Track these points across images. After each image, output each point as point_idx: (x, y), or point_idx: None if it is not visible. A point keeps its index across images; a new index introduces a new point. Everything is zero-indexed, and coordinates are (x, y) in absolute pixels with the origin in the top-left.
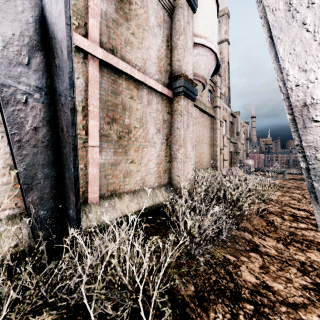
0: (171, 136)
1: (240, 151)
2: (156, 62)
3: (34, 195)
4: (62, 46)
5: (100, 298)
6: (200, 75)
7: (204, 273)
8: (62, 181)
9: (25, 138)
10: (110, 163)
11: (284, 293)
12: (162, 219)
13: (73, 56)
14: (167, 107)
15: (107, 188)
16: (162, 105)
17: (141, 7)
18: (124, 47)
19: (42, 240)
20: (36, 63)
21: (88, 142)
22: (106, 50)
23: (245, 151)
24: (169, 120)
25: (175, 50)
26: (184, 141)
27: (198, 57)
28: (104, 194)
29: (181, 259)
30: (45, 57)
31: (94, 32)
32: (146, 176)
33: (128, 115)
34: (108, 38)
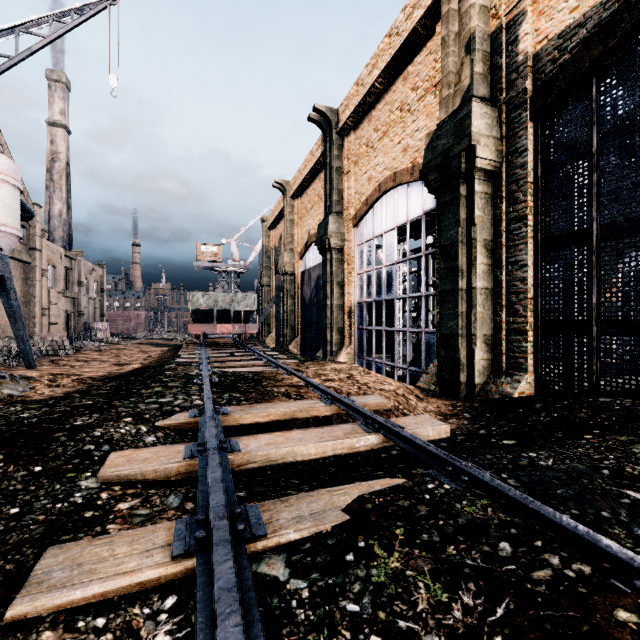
0: None
1: (86, 309)
2: None
3: None
4: None
5: None
6: None
7: None
8: None
9: None
10: None
11: None
12: None
13: None
14: None
15: None
16: None
17: None
18: None
19: None
20: None
21: None
22: None
23: (98, 309)
24: None
25: None
26: None
27: None
28: None
29: None
30: None
31: None
32: None
33: None
34: None
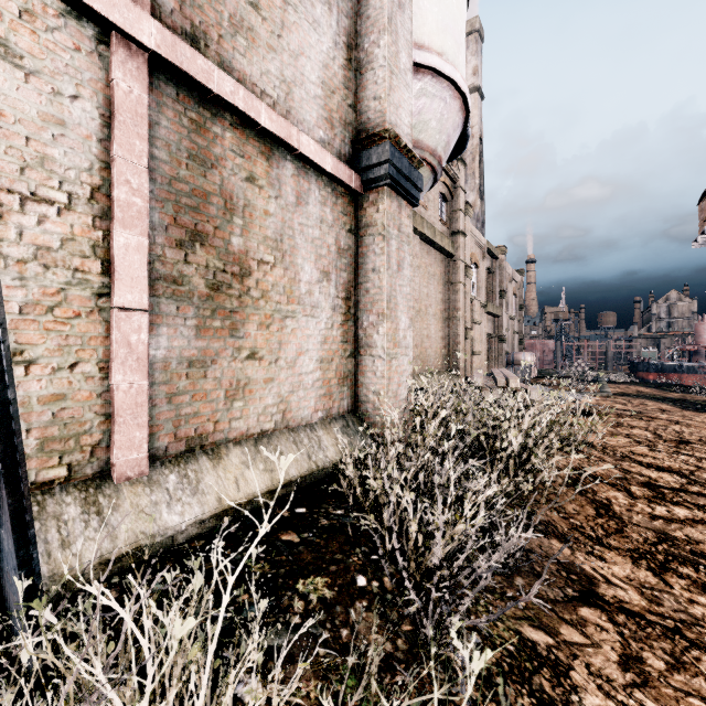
0: (359, 291)
1: (506, 333)
2: (319, 96)
3: None
4: None
5: None
6: (427, 147)
7: None
8: None
9: None
10: (186, 359)
11: None
12: (334, 514)
13: None
14: (348, 217)
15: (177, 431)
16: (334, 210)
17: None
18: (230, 36)
19: None
20: None
21: (111, 297)
22: (174, 32)
23: (516, 333)
24: (354, 249)
25: (367, 73)
26: (392, 304)
27: (422, 101)
28: (167, 450)
29: (397, 669)
30: None
31: None
32: (292, 393)
33: (242, 227)
34: None
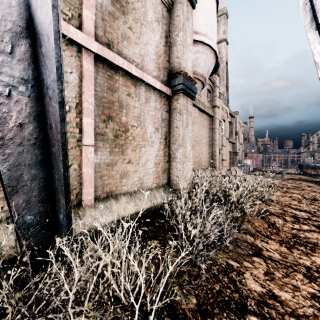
0: (170, 135)
1: (238, 151)
2: (154, 59)
3: (20, 198)
4: (48, 31)
5: (90, 316)
6: (199, 73)
7: (207, 282)
8: (51, 182)
9: (8, 136)
10: (106, 163)
11: (292, 303)
12: (160, 221)
13: (61, 43)
14: (166, 105)
15: (103, 189)
16: (160, 103)
17: (138, 1)
18: (121, 41)
19: (26, 249)
20: (21, 52)
21: (82, 141)
22: (102, 44)
23: (243, 151)
24: (168, 118)
25: (174, 47)
26: (183, 141)
27: (197, 55)
28: (100, 196)
29: (181, 267)
30: (31, 45)
31: (89, 24)
32: (144, 176)
33: (125, 113)
34: (104, 31)
